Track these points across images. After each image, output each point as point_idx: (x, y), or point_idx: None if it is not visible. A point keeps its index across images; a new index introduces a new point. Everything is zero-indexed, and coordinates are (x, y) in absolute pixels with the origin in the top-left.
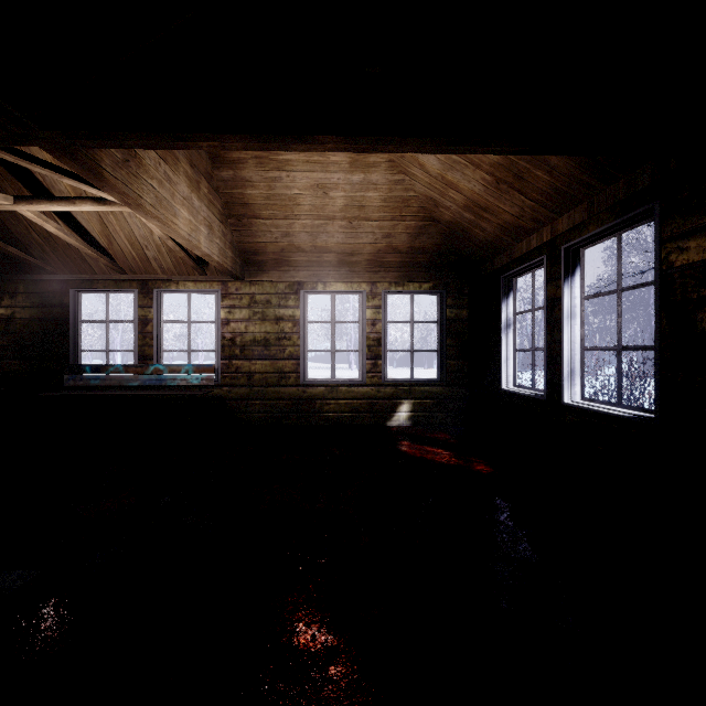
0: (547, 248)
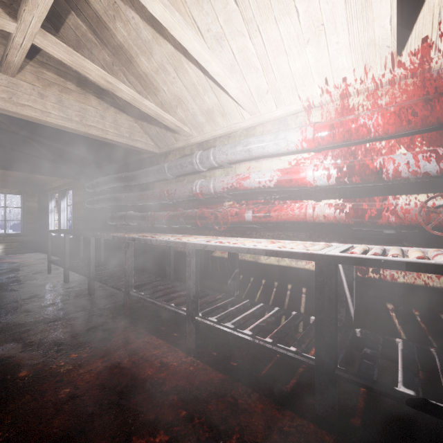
0: (59, 188)
